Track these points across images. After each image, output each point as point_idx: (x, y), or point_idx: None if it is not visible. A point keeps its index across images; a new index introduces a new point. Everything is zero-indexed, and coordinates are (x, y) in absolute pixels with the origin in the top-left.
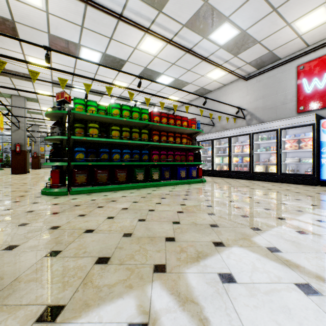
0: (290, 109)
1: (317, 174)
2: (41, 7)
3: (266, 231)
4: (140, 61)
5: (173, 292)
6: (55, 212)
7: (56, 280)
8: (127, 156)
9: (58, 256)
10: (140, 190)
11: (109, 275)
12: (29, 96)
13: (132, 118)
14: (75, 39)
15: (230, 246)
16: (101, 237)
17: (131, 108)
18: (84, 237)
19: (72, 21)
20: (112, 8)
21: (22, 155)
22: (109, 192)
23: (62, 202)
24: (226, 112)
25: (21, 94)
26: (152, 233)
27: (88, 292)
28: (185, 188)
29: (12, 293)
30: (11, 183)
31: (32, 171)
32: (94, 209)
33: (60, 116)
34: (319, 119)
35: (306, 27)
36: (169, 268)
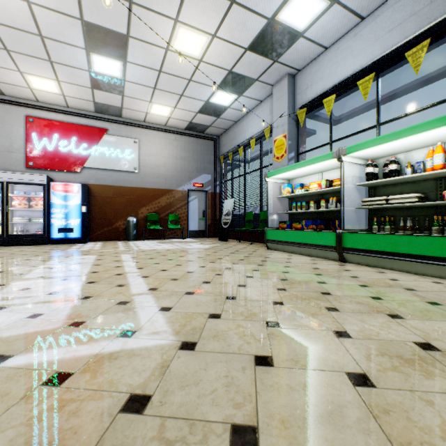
0: (18, 161)
1: (48, 234)
2: None
3: (30, 273)
4: None
5: (0, 300)
6: None
7: None
8: None
9: None
10: None
11: None
12: None
13: None
14: None
15: (12, 283)
16: None
17: None
18: None
19: None
20: None
21: None
22: None
23: None
24: None
25: None
26: None
27: None
28: None
29: None
30: None
31: None
32: None
33: None
34: (50, 181)
35: (38, 86)
36: None
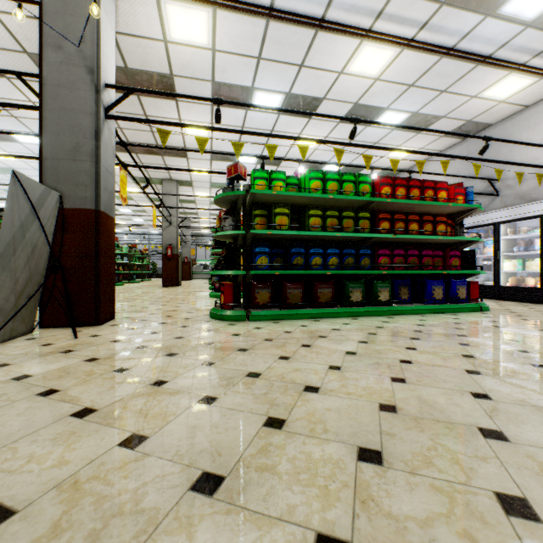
0: None
1: None
2: (205, 44)
3: None
4: (346, 95)
5: None
6: (241, 348)
7: (305, 479)
8: (333, 259)
9: (285, 430)
10: (359, 320)
11: (402, 495)
12: (182, 179)
13: (342, 193)
14: (247, 82)
15: None
16: (338, 405)
17: (341, 176)
18: (310, 400)
19: (245, 54)
20: (309, 12)
21: (173, 260)
22: (305, 320)
23: (243, 332)
24: (532, 163)
25: (172, 177)
26: (438, 412)
27: (380, 525)
28: (447, 320)
29: (246, 486)
30: (167, 299)
31: (184, 283)
32: (299, 349)
33: (233, 201)
34: None
35: None
36: (542, 513)
